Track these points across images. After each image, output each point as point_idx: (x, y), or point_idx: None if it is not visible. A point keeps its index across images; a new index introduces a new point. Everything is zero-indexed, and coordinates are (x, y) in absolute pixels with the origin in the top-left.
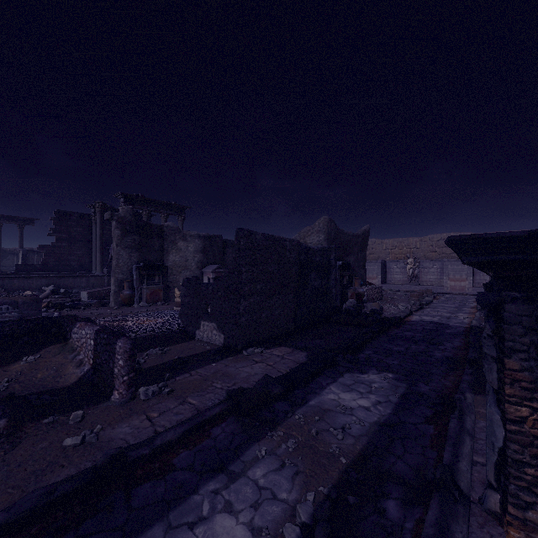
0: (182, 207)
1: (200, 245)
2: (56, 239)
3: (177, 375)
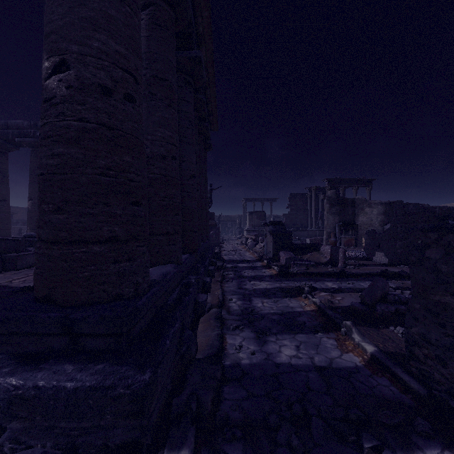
0: (369, 179)
1: (382, 209)
2: (290, 210)
3: (361, 267)
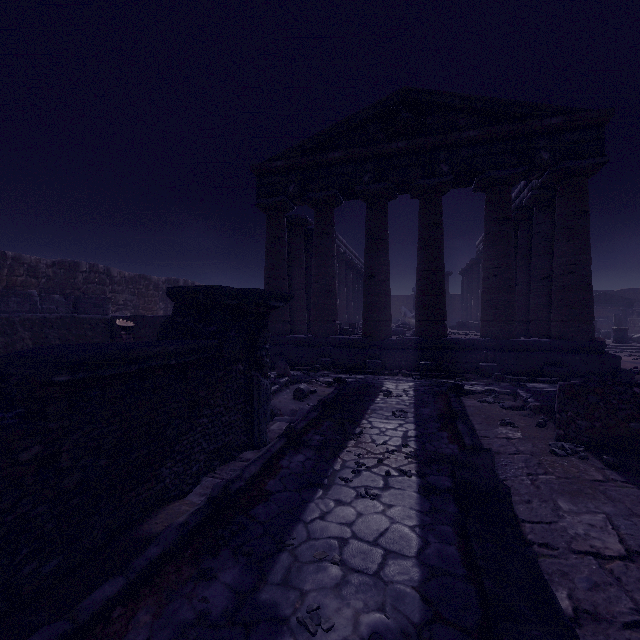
0: None
1: None
2: None
3: (624, 475)
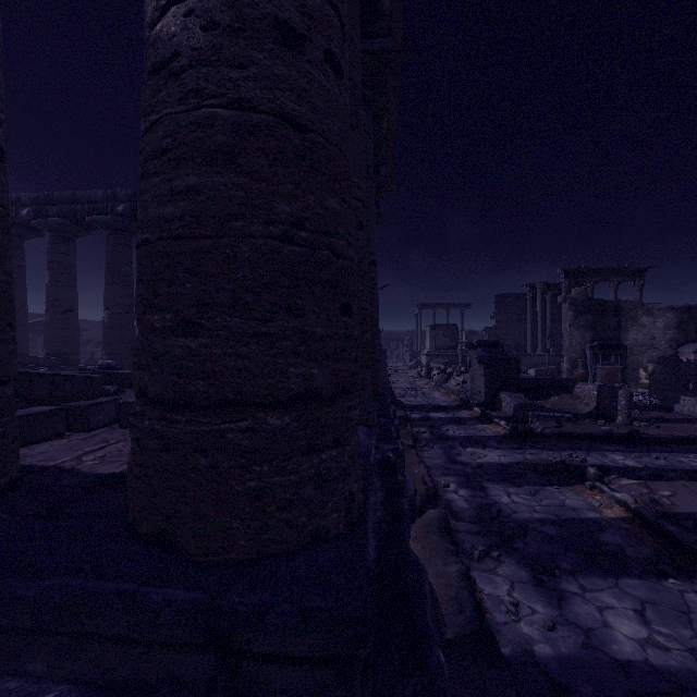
0: (640, 268)
1: (673, 319)
2: (496, 322)
3: (660, 423)
